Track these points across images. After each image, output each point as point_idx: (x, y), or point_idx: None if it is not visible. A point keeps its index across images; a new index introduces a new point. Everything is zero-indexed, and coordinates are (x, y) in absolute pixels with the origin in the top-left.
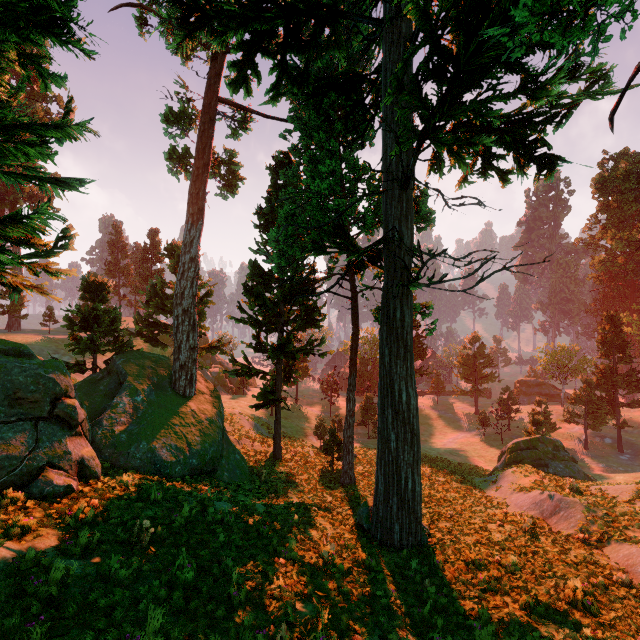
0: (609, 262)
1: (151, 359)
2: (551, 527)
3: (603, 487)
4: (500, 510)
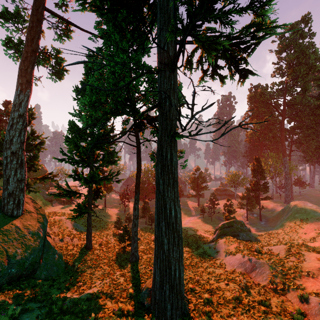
0: (253, 134)
1: None
2: (253, 280)
3: (269, 247)
4: (222, 269)
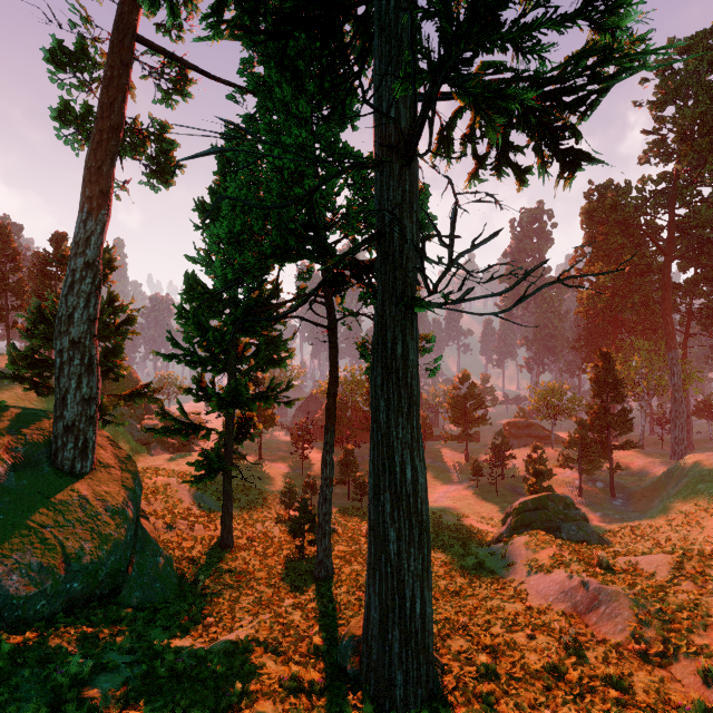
0: (596, 296)
1: (19, 417)
2: (593, 631)
3: (632, 559)
4: (521, 603)
